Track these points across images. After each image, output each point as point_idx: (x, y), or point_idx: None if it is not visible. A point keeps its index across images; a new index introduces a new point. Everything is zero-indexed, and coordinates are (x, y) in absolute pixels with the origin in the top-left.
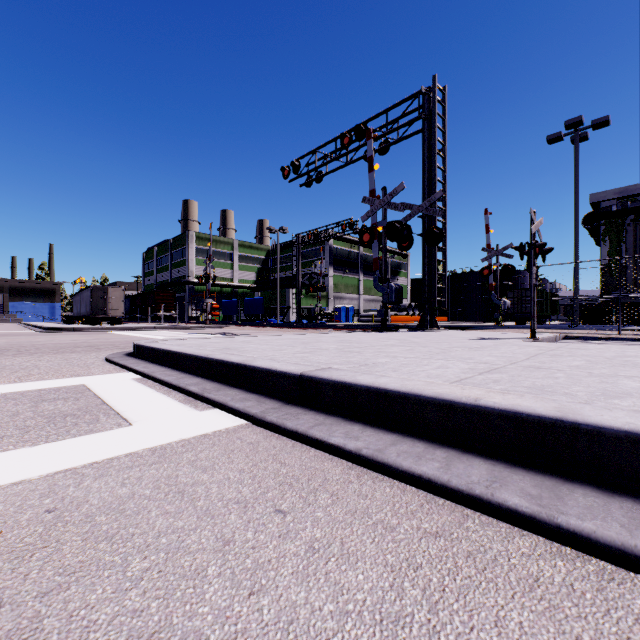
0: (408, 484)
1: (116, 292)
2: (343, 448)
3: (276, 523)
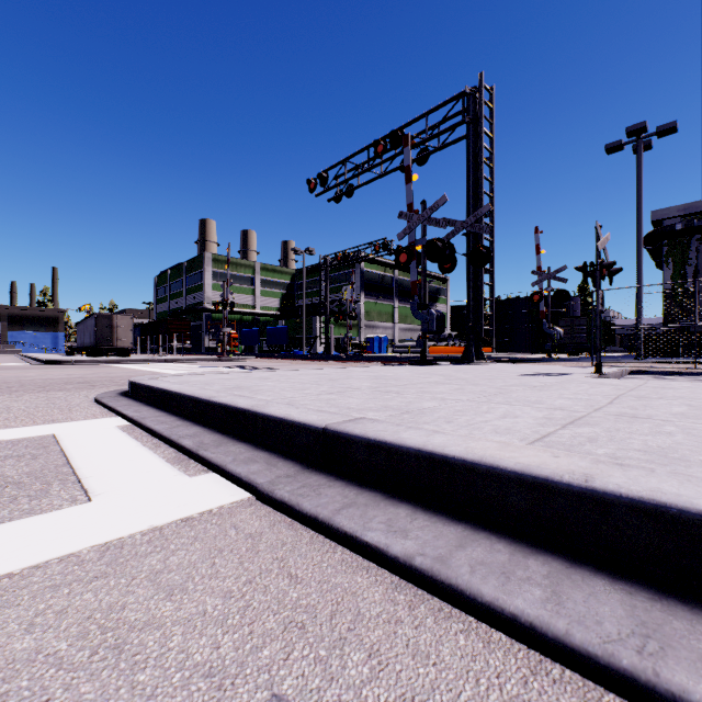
0: (493, 627)
1: (123, 320)
2: (385, 552)
3: None
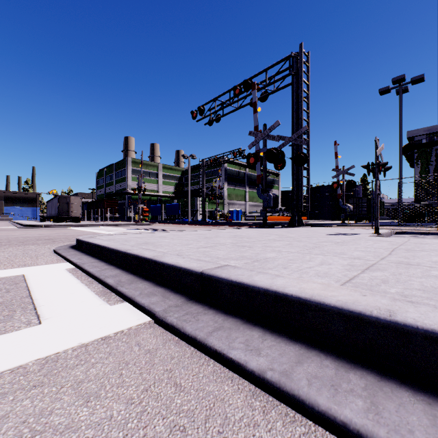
0: (327, 430)
1: (76, 200)
2: (244, 366)
3: None
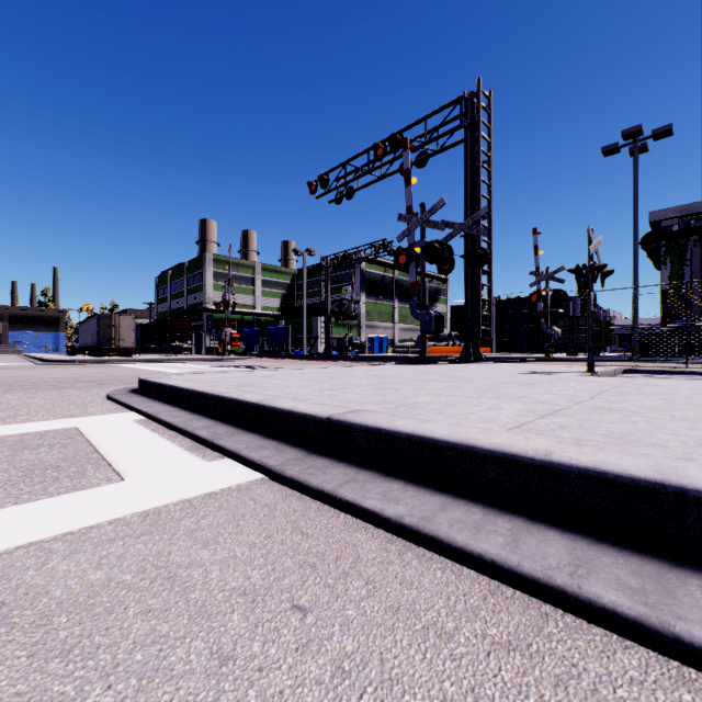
0: (464, 565)
1: (126, 320)
2: (380, 514)
3: (293, 627)
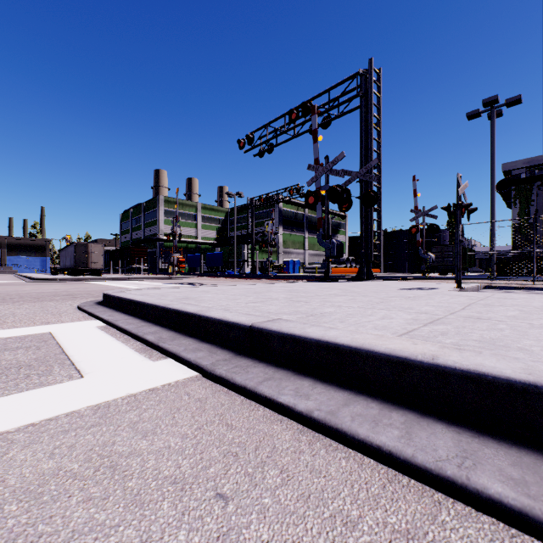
0: (365, 455)
1: (96, 248)
2: (293, 409)
3: (215, 516)
